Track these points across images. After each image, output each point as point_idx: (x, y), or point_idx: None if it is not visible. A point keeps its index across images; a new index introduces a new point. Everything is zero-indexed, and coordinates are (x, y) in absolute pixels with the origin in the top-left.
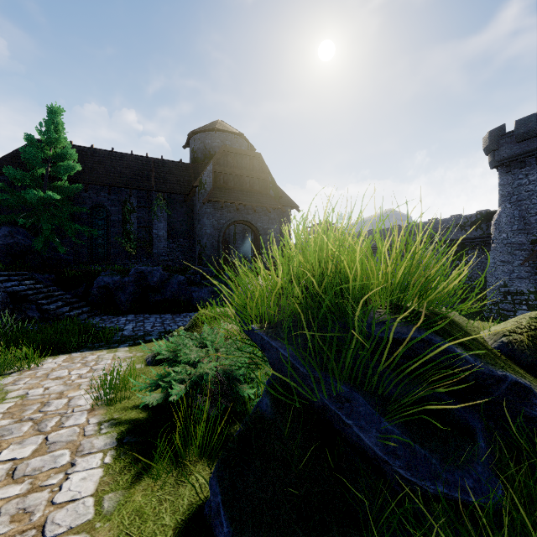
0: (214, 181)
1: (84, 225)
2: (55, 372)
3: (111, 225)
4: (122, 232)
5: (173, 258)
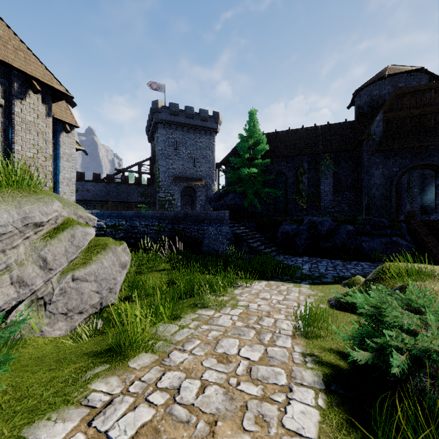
0: (384, 130)
1: (270, 188)
2: (262, 293)
3: (288, 186)
4: (295, 190)
5: (338, 210)
